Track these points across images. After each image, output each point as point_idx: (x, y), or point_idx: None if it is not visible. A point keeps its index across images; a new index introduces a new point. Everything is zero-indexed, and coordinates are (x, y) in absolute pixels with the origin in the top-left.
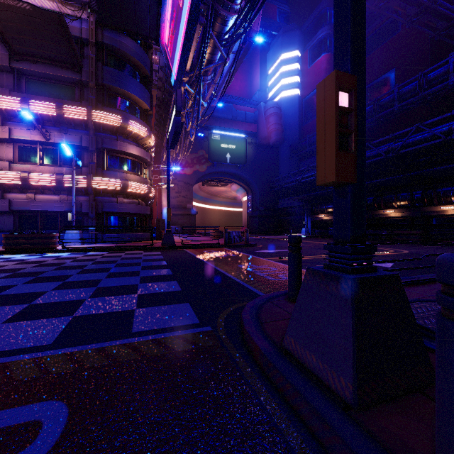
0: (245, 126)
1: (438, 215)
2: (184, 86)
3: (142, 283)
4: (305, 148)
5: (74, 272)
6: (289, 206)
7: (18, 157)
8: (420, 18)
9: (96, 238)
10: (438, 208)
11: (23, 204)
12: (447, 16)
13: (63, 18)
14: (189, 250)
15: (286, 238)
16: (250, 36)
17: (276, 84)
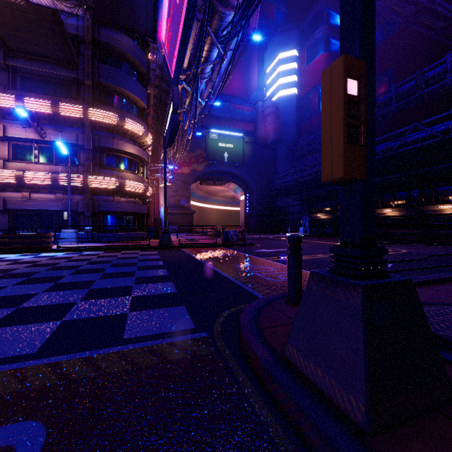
0: (242, 125)
1: (436, 214)
2: (181, 84)
3: (136, 284)
4: (302, 147)
5: (68, 272)
6: (286, 205)
7: (13, 156)
8: (417, 18)
9: (92, 238)
10: (435, 208)
11: (18, 203)
12: (444, 16)
13: (58, 14)
14: (186, 249)
15: (284, 237)
16: (248, 33)
17: (273, 83)
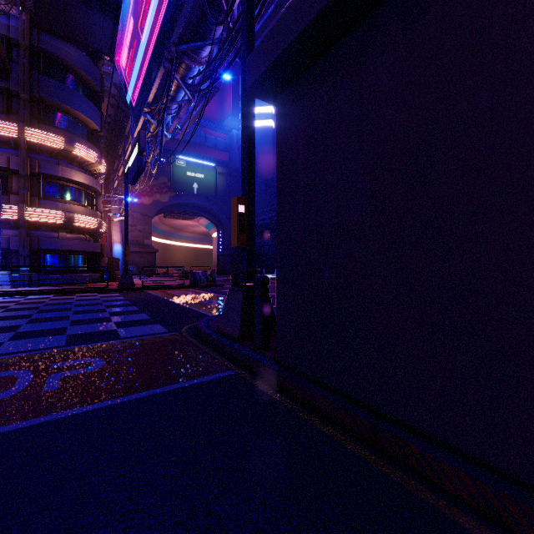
0: (215, 153)
1: None
2: (144, 116)
3: (113, 316)
4: None
5: (32, 312)
6: (262, 244)
7: None
8: None
9: (35, 280)
10: None
11: None
12: None
13: None
14: (151, 291)
15: None
16: (215, 85)
17: None
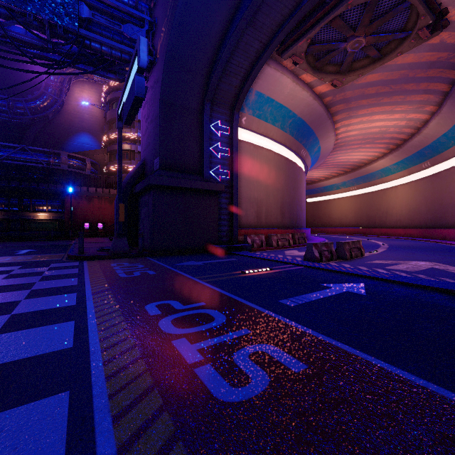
0: None
1: None
2: None
3: None
4: None
5: None
6: None
7: None
8: None
9: None
10: None
11: None
12: None
13: None
14: None
15: None
16: None
17: None
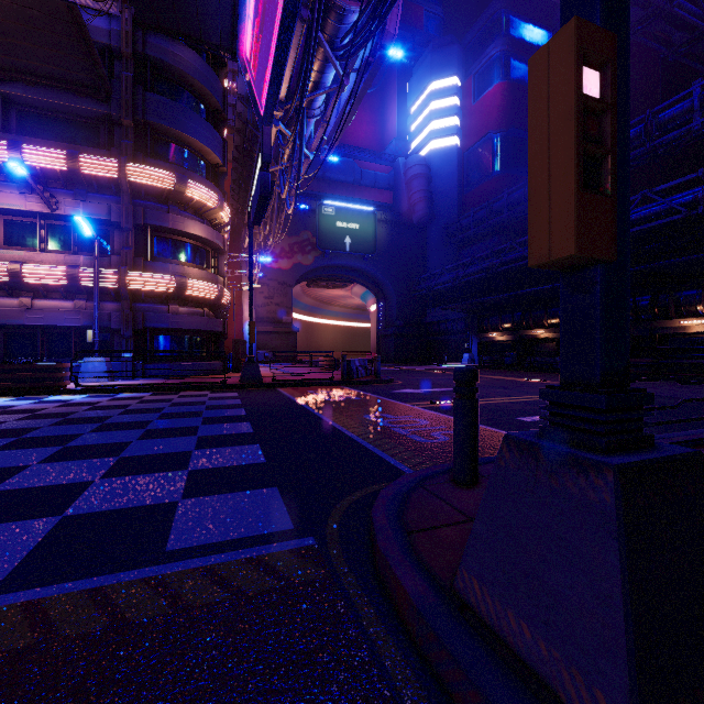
0: (374, 194)
1: (676, 333)
2: (276, 126)
3: (199, 449)
4: (468, 229)
5: (87, 428)
6: (442, 319)
7: (4, 239)
8: (647, 27)
9: (132, 371)
10: (675, 323)
11: (12, 315)
12: (688, 24)
13: (77, 9)
14: (284, 389)
15: (440, 370)
16: (383, 43)
17: (422, 128)
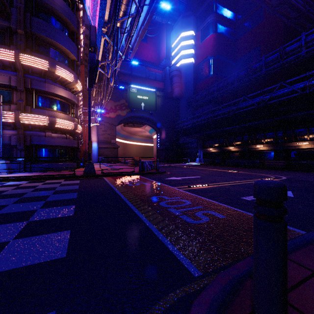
0: (155, 83)
1: (295, 149)
2: (103, 37)
3: (17, 238)
4: (198, 101)
5: None
6: (186, 142)
7: None
8: (280, 8)
9: (18, 168)
10: (295, 144)
11: None
12: (297, 9)
13: None
14: (107, 178)
15: (186, 166)
16: None
17: (177, 54)
